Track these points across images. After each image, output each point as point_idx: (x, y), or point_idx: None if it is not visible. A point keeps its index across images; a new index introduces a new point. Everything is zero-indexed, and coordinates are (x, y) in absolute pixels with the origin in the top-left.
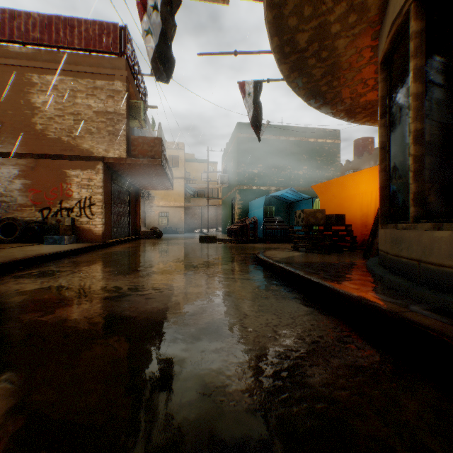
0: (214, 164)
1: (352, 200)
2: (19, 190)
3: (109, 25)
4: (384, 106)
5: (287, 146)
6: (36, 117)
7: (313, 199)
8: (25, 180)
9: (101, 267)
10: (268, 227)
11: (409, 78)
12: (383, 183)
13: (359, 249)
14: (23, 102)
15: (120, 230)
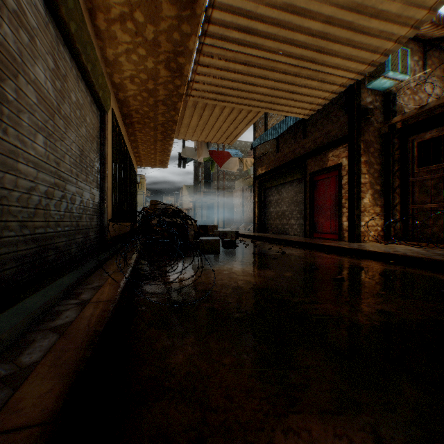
0: None
1: None
2: None
3: None
4: None
5: None
6: None
7: None
8: None
9: None
10: None
11: None
12: None
13: None
14: None
15: None
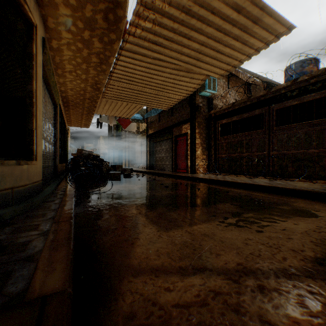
0: None
1: None
2: None
3: None
4: None
5: None
6: None
7: None
8: None
9: None
10: None
11: None
12: None
13: None
14: None
15: None
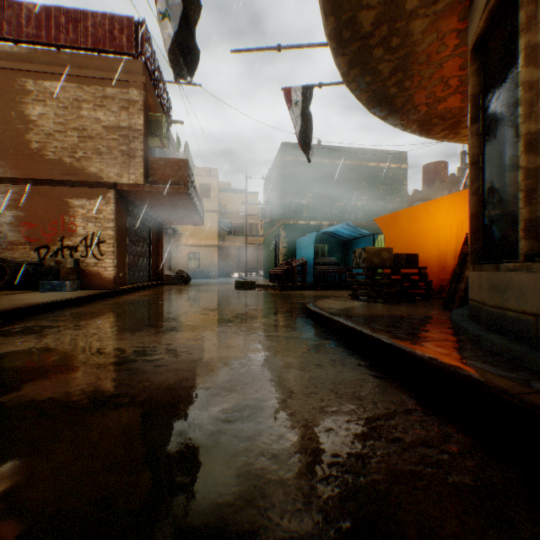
0: (254, 195)
1: (425, 236)
2: (10, 223)
3: (122, 19)
4: (476, 108)
5: (343, 171)
6: (31, 133)
7: (374, 236)
8: (17, 212)
9: (106, 321)
10: (320, 270)
11: (518, 61)
12: (474, 210)
13: (435, 298)
14: (15, 115)
15: (138, 274)
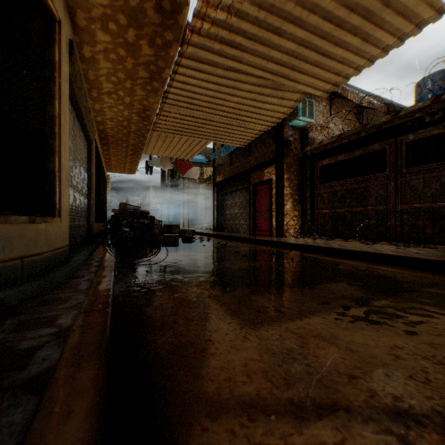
0: None
1: None
2: None
3: None
4: None
5: None
6: None
7: None
8: None
9: None
10: None
11: None
12: None
13: None
14: None
15: None
